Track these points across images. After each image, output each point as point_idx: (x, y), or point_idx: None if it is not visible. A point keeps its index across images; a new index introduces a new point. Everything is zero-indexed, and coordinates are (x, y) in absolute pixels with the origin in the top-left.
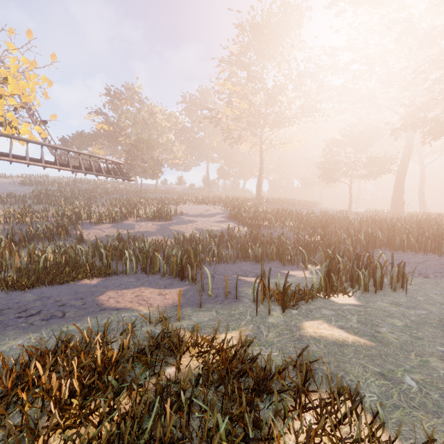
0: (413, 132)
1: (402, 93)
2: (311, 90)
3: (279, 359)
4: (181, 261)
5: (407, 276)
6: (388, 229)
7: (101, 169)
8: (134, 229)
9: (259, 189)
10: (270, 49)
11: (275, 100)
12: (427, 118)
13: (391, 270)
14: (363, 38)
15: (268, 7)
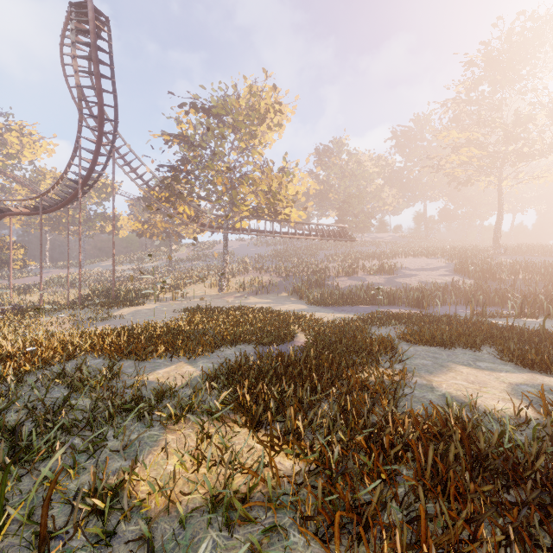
0: None
1: None
2: None
3: None
4: (418, 298)
5: None
6: None
7: (336, 235)
8: (366, 281)
9: (496, 236)
10: (510, 78)
11: (515, 138)
12: None
13: None
14: None
15: (508, 30)
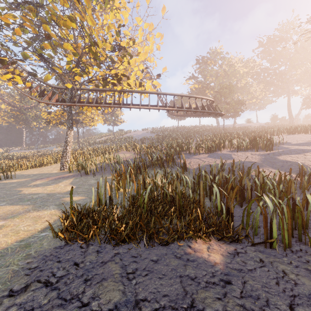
0: None
1: None
2: None
3: None
4: None
5: None
6: None
7: (197, 107)
8: (232, 158)
9: None
10: None
11: None
12: None
13: None
14: None
15: None
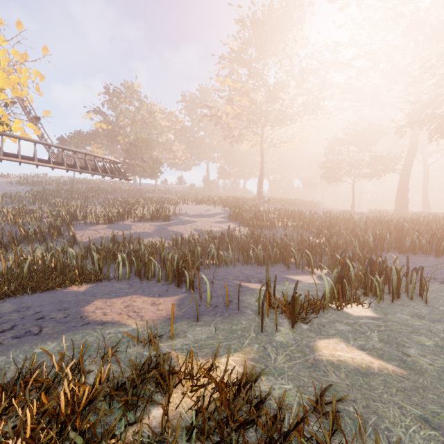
0: (418, 130)
1: (406, 90)
2: (313, 87)
3: (293, 395)
4: (177, 266)
5: (424, 282)
6: (396, 231)
7: (97, 168)
8: (130, 230)
9: (260, 188)
10: (271, 45)
11: (276, 97)
12: (434, 115)
13: (406, 275)
14: (367, 33)
15: (270, 3)
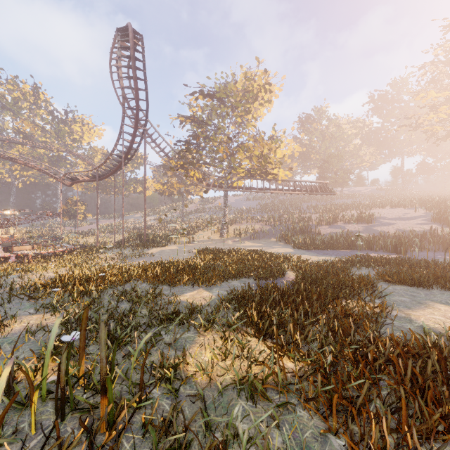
0: None
1: None
2: None
3: None
4: (396, 244)
5: None
6: None
7: (317, 190)
8: (346, 229)
9: None
10: None
11: None
12: None
13: None
14: None
15: None
